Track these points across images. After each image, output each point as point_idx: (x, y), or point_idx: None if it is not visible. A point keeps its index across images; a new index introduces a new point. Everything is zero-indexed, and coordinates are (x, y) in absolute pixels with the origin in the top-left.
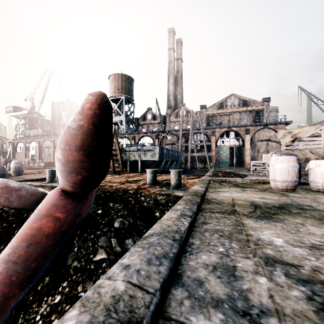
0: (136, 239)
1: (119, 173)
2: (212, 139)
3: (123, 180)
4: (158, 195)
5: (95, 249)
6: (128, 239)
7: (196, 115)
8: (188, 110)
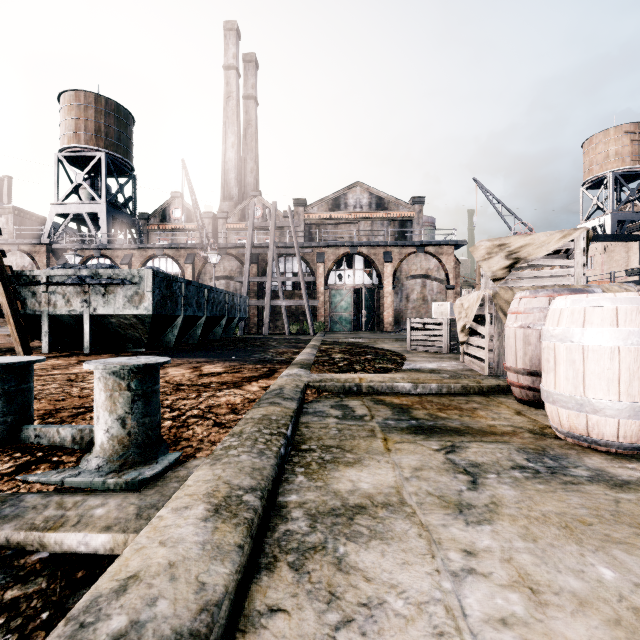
0: None
1: None
2: (318, 270)
3: None
4: None
5: None
6: None
7: (285, 218)
8: (267, 206)
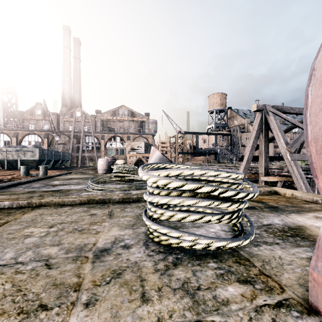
0: None
1: None
2: (101, 142)
3: None
4: None
5: None
6: None
7: (91, 118)
8: (83, 112)
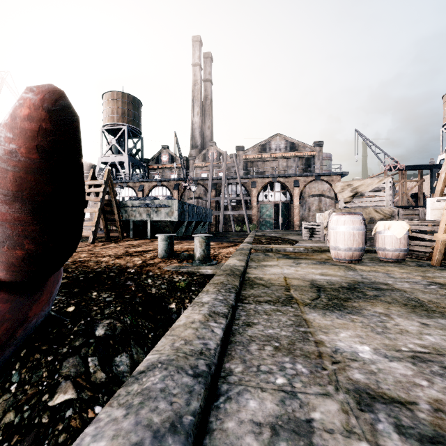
0: (135, 352)
1: (117, 240)
2: (252, 192)
3: (120, 251)
4: (175, 274)
5: (54, 382)
6: (121, 354)
7: (230, 159)
8: (219, 151)
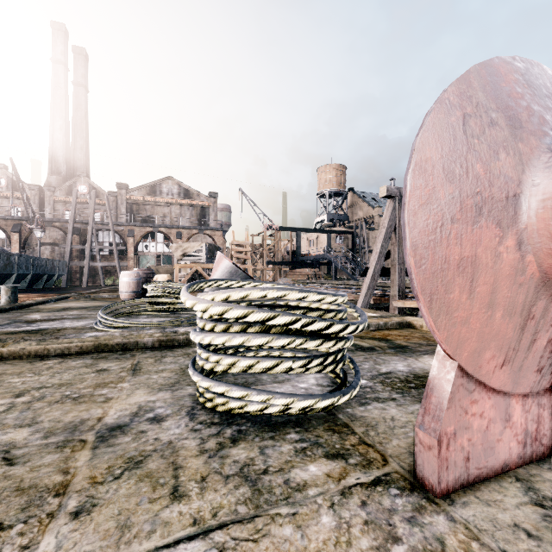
0: None
1: None
2: (129, 242)
3: None
4: None
5: None
6: None
7: (109, 197)
8: (93, 185)
